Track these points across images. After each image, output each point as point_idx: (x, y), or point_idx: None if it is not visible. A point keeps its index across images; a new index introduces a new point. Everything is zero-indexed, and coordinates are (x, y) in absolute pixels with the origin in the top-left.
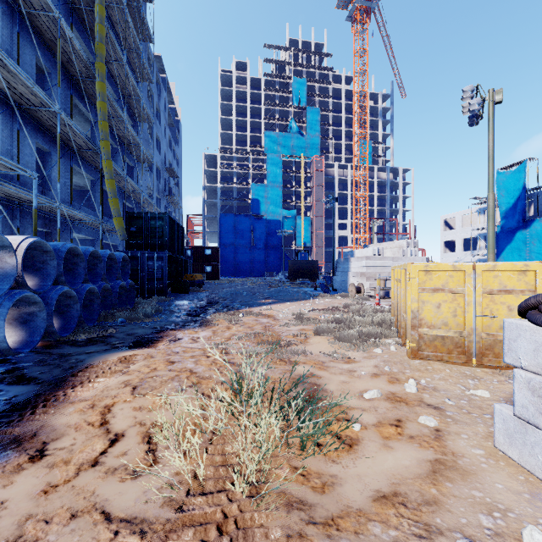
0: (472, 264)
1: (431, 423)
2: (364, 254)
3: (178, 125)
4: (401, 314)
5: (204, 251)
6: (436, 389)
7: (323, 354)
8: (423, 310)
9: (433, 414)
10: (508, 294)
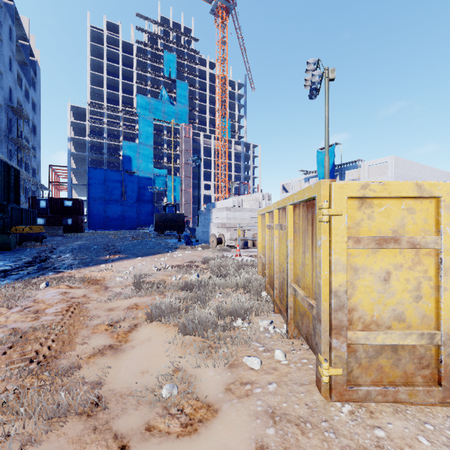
0: None
1: None
2: (225, 205)
3: (34, 66)
4: (288, 284)
5: (63, 203)
6: None
7: (140, 392)
8: (356, 288)
9: None
10: None
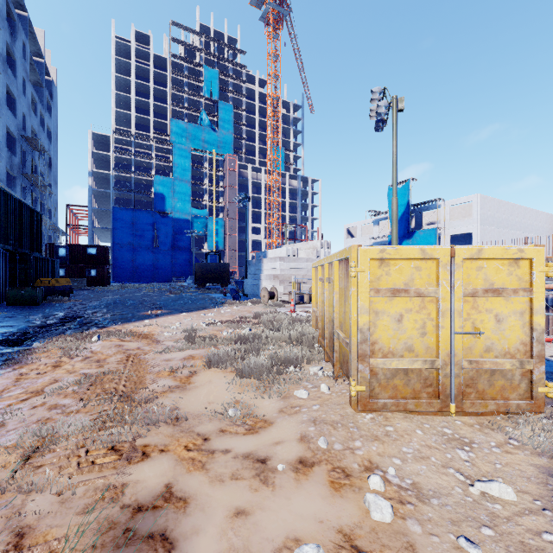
0: (450, 248)
1: None
2: (278, 254)
3: (50, 87)
4: (334, 330)
5: (86, 250)
6: (422, 495)
7: (211, 412)
8: (377, 326)
9: None
10: (497, 296)
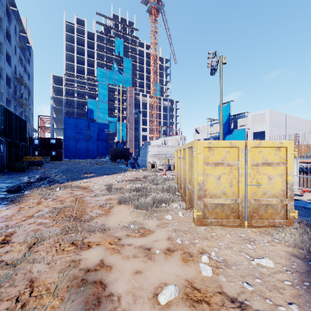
0: (245, 141)
1: None
2: (156, 143)
3: (29, 50)
4: (186, 184)
5: (50, 141)
6: (227, 264)
7: (121, 226)
8: (207, 182)
9: None
10: (269, 166)
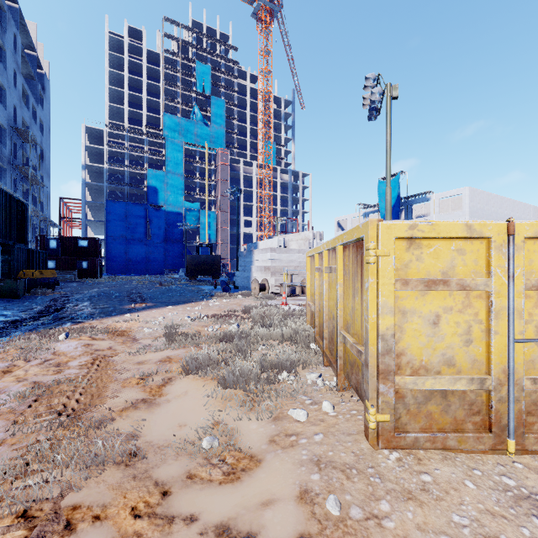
0: (508, 223)
1: None
2: (269, 245)
3: (42, 81)
4: (338, 332)
5: (77, 243)
6: None
7: (179, 443)
8: (404, 331)
9: None
10: None
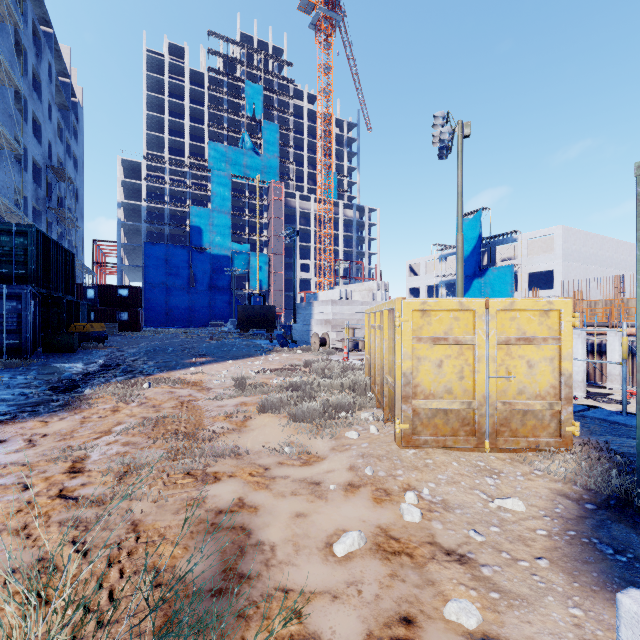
0: (485, 301)
1: (471, 622)
2: (330, 297)
3: (76, 110)
4: (384, 376)
5: (117, 292)
6: (448, 507)
7: (269, 449)
8: (419, 371)
9: (462, 581)
10: (528, 343)
